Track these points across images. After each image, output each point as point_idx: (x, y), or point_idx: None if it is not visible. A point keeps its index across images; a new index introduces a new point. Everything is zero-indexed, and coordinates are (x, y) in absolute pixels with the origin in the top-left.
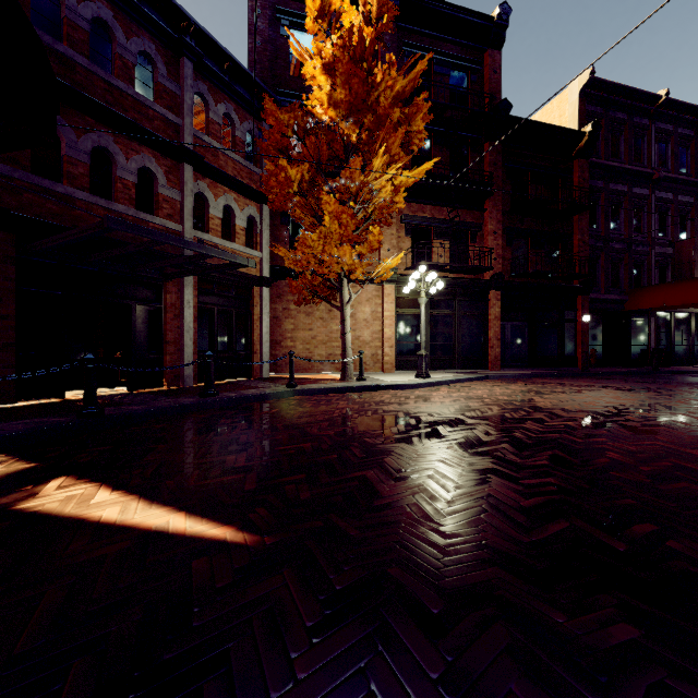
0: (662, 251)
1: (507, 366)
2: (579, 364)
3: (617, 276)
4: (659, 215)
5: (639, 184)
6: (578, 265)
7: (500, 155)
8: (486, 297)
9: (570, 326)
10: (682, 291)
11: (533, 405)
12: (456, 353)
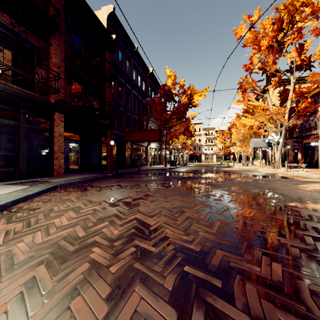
0: (134, 117)
1: (67, 172)
2: (109, 168)
3: (121, 124)
4: (133, 101)
5: (128, 83)
6: (108, 112)
7: (63, 9)
8: (52, 117)
9: (105, 146)
10: (146, 134)
11: (171, 243)
12: (20, 164)
